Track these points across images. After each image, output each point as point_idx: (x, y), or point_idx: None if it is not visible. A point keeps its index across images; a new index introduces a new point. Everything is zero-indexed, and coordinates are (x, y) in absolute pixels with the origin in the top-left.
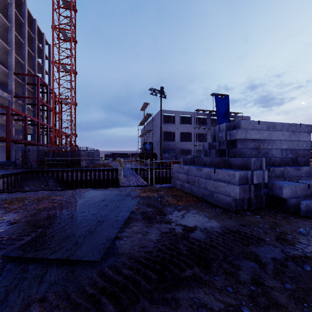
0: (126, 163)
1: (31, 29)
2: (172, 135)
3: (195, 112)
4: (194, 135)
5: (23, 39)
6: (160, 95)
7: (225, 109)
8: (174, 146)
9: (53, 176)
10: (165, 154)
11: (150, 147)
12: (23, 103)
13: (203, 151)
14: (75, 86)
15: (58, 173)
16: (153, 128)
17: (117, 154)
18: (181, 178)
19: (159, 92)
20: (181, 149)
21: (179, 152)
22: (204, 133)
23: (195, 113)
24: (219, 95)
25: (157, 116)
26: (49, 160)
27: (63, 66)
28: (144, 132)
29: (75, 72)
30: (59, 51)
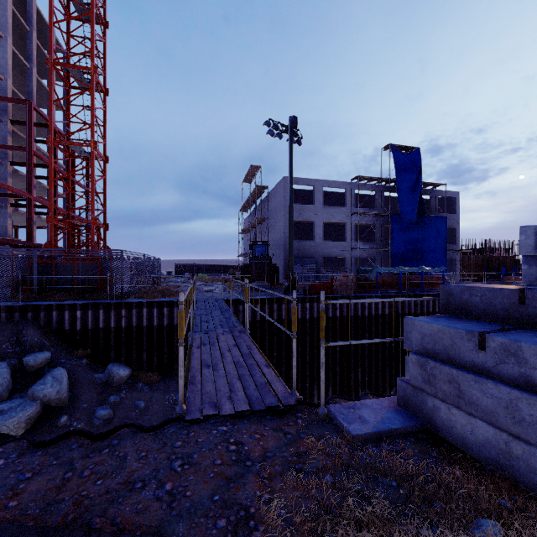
0: (215, 285)
1: (26, 18)
2: (306, 229)
3: (353, 183)
4: (351, 228)
5: (2, 29)
6: (290, 136)
7: (414, 177)
8: (312, 249)
9: (38, 320)
10: (296, 266)
11: (263, 252)
12: (2, 160)
13: (365, 261)
14: (104, 119)
15: (51, 313)
16: (268, 215)
17: (199, 265)
18: (492, 408)
19: (287, 130)
20: (325, 256)
21: (322, 263)
22: (368, 225)
23: (353, 185)
24: (400, 149)
25: (278, 190)
26: (40, 280)
27: (76, 73)
28: (251, 224)
29: (105, 89)
30: (68, 44)
